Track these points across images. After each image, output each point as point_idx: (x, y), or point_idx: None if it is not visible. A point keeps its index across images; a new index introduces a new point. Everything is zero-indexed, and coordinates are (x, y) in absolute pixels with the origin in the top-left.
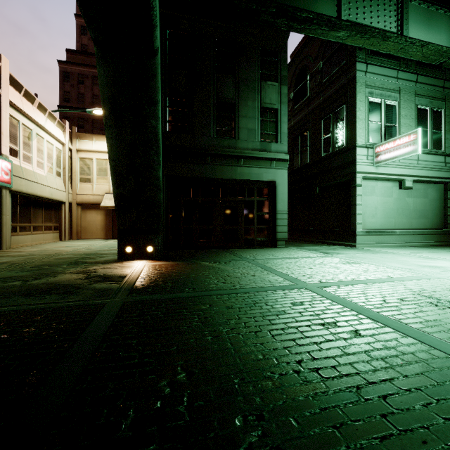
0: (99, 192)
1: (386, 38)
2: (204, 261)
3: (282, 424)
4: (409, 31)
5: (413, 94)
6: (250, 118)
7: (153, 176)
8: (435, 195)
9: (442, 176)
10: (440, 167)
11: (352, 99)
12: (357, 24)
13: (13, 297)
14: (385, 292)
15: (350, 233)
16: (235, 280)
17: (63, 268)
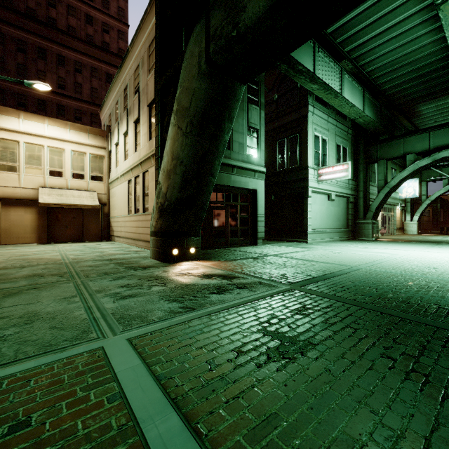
0: (30, 184)
1: (336, 96)
2: (246, 259)
3: None
4: (344, 95)
5: (334, 134)
6: (240, 133)
7: (211, 183)
8: (343, 205)
9: (347, 193)
10: (346, 187)
11: (305, 131)
12: (326, 83)
13: (210, 296)
14: (399, 267)
15: (303, 232)
16: (313, 268)
17: (142, 273)
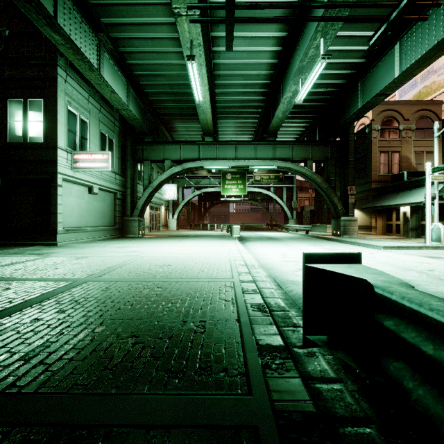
0: None
1: (92, 69)
2: None
3: (192, 318)
4: (104, 75)
5: (98, 119)
6: None
7: None
8: (110, 201)
9: (114, 188)
10: (113, 181)
11: (53, 99)
12: (74, 42)
13: None
14: (137, 269)
15: (50, 231)
16: None
17: None
